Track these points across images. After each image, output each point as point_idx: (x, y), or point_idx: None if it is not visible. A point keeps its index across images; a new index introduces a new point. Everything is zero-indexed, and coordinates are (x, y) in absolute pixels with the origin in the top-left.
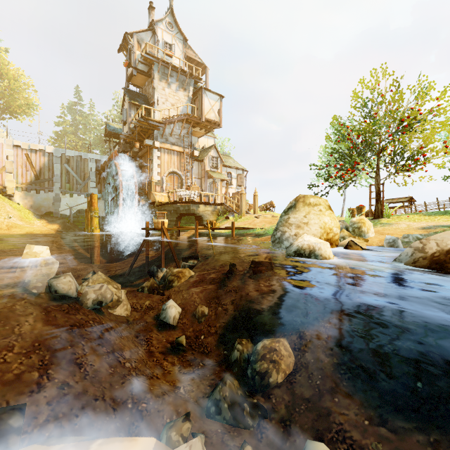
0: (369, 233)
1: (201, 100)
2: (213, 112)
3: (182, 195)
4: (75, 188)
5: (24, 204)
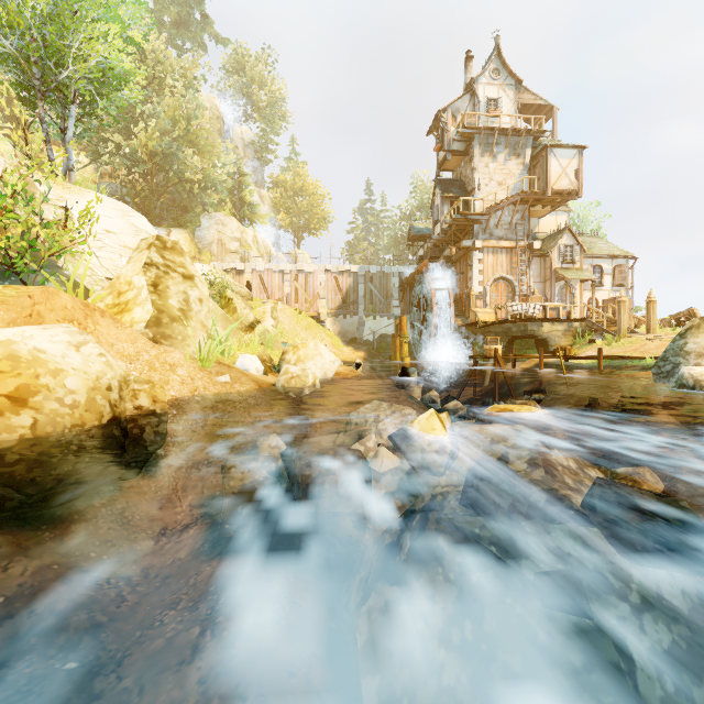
0: None
1: (545, 164)
2: (566, 178)
3: (515, 311)
4: (378, 310)
5: (334, 330)
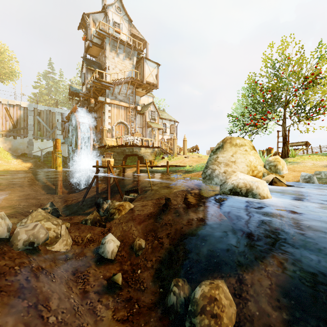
0: (283, 170)
1: (142, 67)
2: (152, 77)
3: (127, 140)
4: (45, 135)
5: (4, 147)
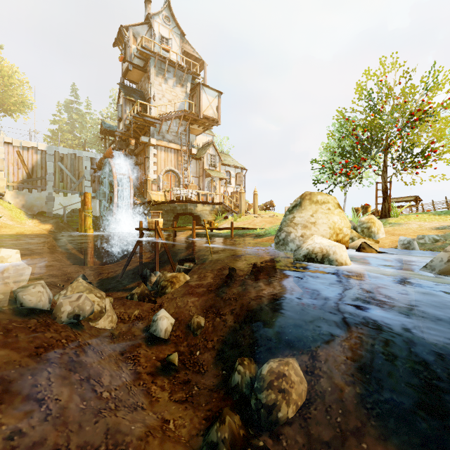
0: (379, 234)
1: (199, 96)
2: (211, 109)
3: (179, 194)
4: (69, 187)
5: (16, 203)
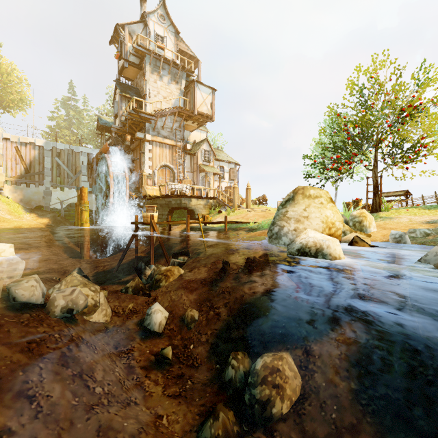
0: (371, 228)
1: (193, 93)
2: (205, 106)
3: (174, 189)
4: (66, 182)
5: (14, 197)
